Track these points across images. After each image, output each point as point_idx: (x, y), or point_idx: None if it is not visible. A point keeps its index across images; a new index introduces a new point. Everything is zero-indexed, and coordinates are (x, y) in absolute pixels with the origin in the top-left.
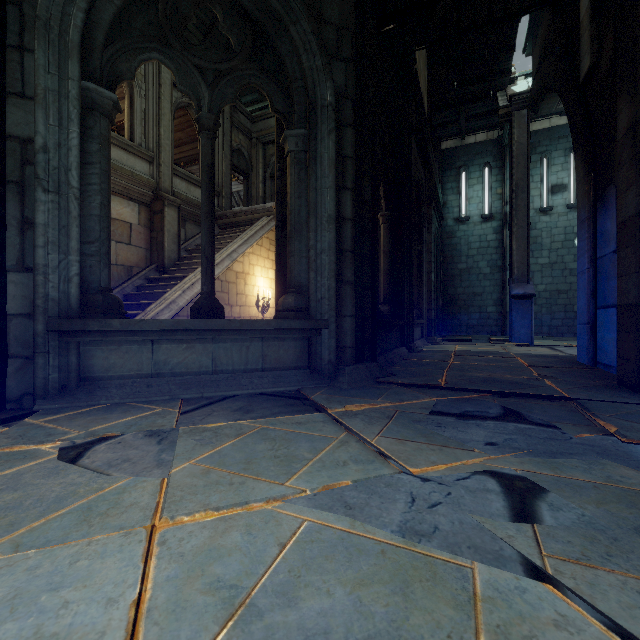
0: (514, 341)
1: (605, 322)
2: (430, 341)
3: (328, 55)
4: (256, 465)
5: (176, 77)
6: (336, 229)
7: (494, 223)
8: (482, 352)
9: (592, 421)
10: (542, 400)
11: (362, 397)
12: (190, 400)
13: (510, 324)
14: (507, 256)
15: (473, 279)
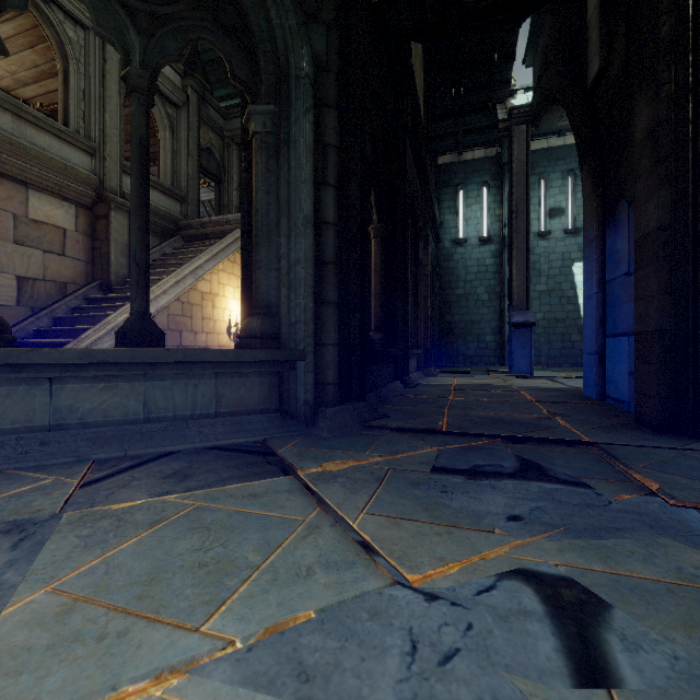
0: (514, 373)
1: (616, 352)
2: (427, 373)
3: (304, 13)
4: (162, 586)
5: (92, 15)
6: (315, 235)
7: (492, 246)
8: (483, 386)
9: (625, 474)
10: (560, 446)
11: (346, 449)
12: (106, 462)
13: (510, 354)
14: (506, 282)
15: (471, 306)
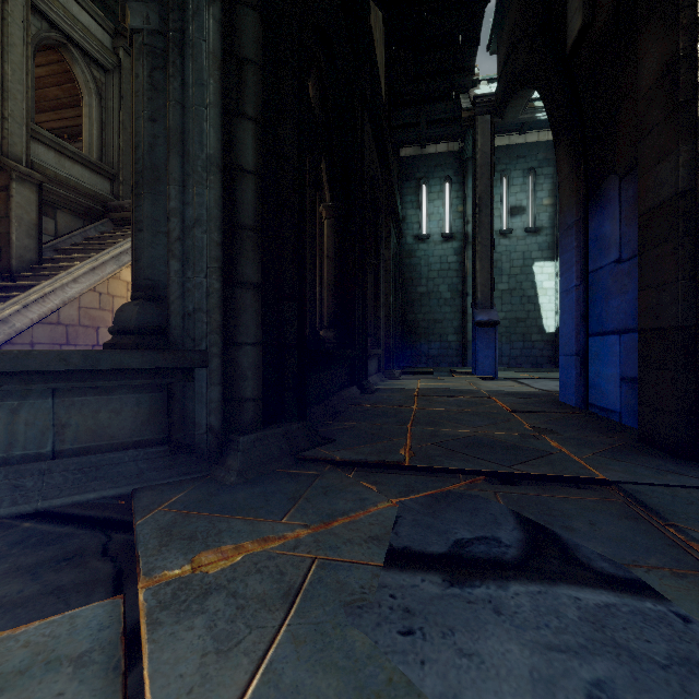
0: (478, 374)
1: (602, 353)
2: (388, 375)
3: None
4: None
5: None
6: (224, 185)
7: (455, 243)
8: (450, 390)
9: (690, 551)
10: (567, 487)
11: (252, 513)
12: None
13: (474, 354)
14: (468, 280)
15: (434, 304)
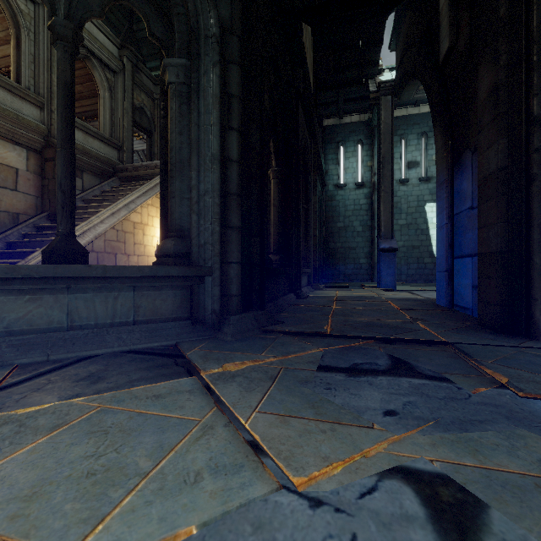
0: (382, 287)
1: (461, 270)
2: (315, 288)
3: None
4: (42, 502)
5: None
6: (221, 170)
7: (365, 190)
8: (359, 297)
9: (478, 369)
10: (423, 345)
11: (245, 351)
12: (28, 366)
13: (378, 273)
14: (375, 217)
15: (349, 236)
